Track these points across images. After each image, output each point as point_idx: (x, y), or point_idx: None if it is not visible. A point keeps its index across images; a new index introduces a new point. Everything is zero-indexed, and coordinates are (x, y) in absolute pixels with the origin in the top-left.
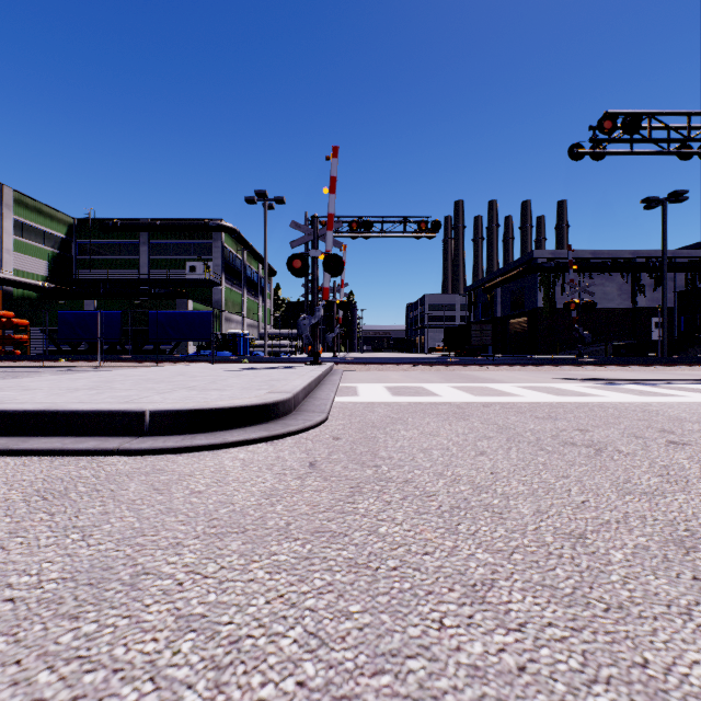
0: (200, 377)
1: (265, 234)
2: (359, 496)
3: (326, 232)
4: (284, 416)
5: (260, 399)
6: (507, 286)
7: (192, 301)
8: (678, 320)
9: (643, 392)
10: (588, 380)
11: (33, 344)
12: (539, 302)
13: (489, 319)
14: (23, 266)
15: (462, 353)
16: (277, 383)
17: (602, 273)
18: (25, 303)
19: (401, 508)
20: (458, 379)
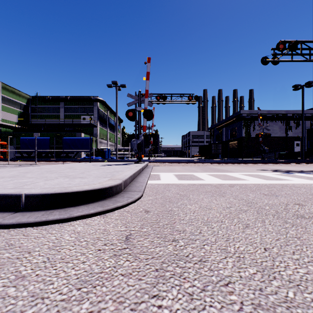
0: (78, 169)
1: (116, 102)
2: (163, 285)
3: (145, 99)
4: (116, 195)
5: (100, 185)
6: (228, 127)
7: (83, 133)
8: (307, 142)
9: (309, 178)
10: (275, 171)
11: (10, 153)
12: (243, 134)
13: (219, 142)
14: (6, 117)
15: (207, 157)
16: (116, 173)
17: (272, 120)
18: (7, 134)
19: (205, 308)
20: (210, 170)
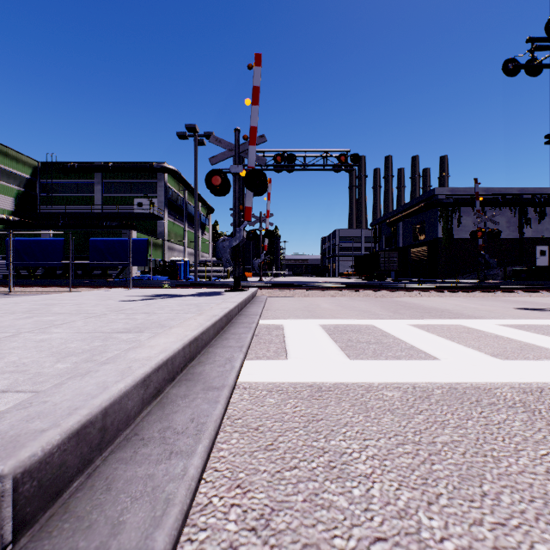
0: (39, 317)
1: (196, 167)
2: None
3: (249, 147)
4: None
5: None
6: (409, 220)
7: (136, 232)
8: None
9: None
10: None
11: None
12: (439, 233)
13: (392, 248)
14: None
15: (371, 277)
16: (120, 344)
17: (494, 208)
18: None
19: None
20: (405, 310)
